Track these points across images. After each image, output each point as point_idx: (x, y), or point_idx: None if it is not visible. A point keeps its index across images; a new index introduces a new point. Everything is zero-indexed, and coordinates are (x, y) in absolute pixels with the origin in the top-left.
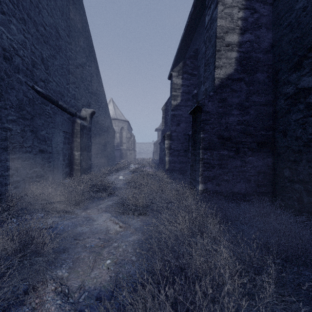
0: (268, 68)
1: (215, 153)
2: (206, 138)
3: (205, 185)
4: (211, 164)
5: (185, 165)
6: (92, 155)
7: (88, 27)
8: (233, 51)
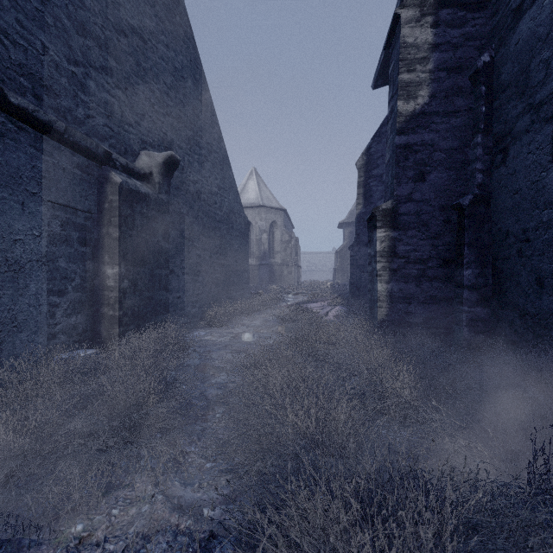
0: None
1: None
2: None
3: None
4: None
5: (447, 311)
6: (181, 275)
7: None
8: None
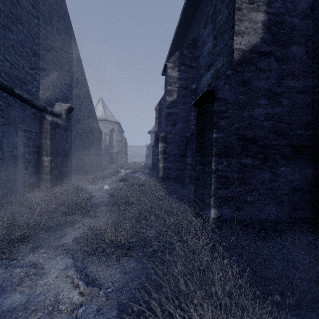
0: (306, 39)
1: (234, 161)
2: (221, 139)
3: (220, 211)
4: (229, 178)
5: (183, 173)
6: (71, 160)
7: (65, 4)
8: (259, 11)
